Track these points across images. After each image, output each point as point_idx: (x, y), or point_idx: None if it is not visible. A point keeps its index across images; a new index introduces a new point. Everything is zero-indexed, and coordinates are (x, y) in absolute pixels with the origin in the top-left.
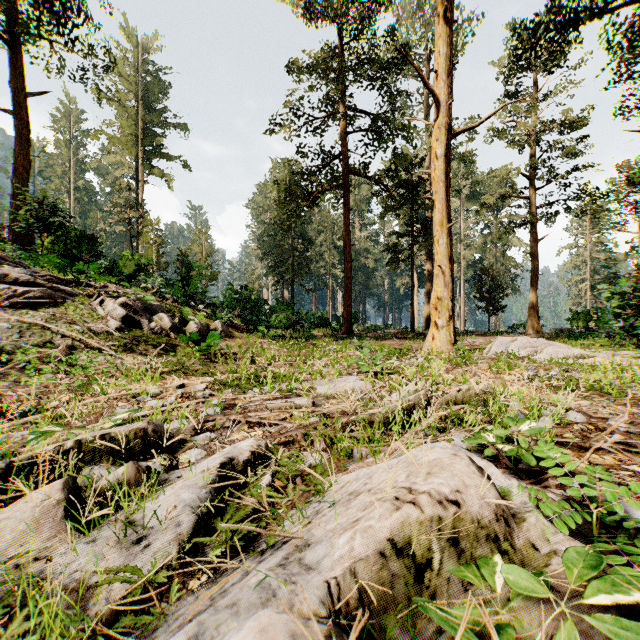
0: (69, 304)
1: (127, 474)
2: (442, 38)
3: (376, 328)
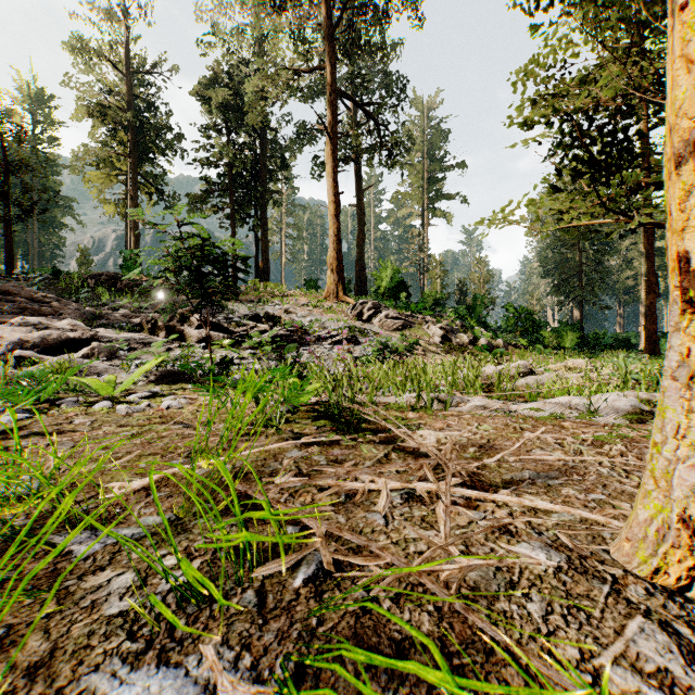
0: (414, 329)
1: None
2: None
3: None
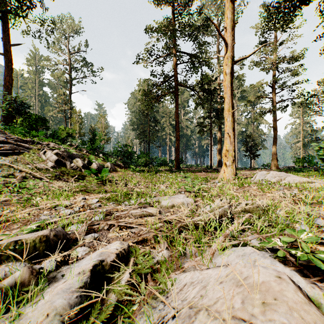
0: (26, 153)
1: (22, 276)
2: (229, 10)
3: (192, 166)
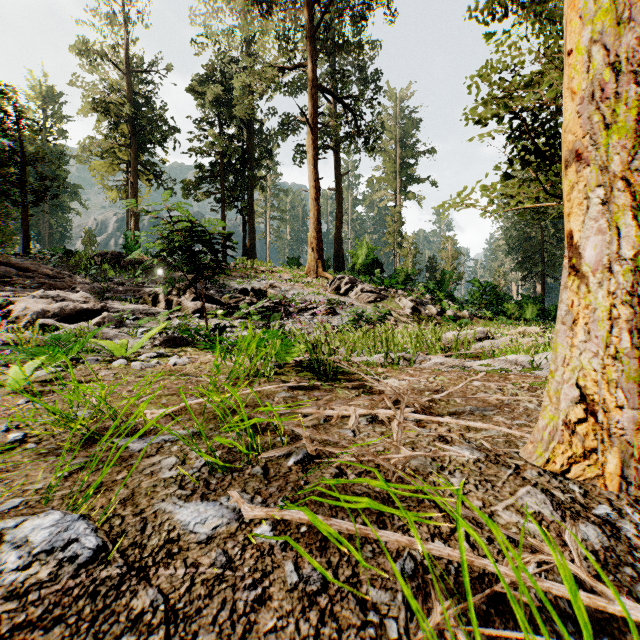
0: (387, 301)
1: None
2: None
3: None
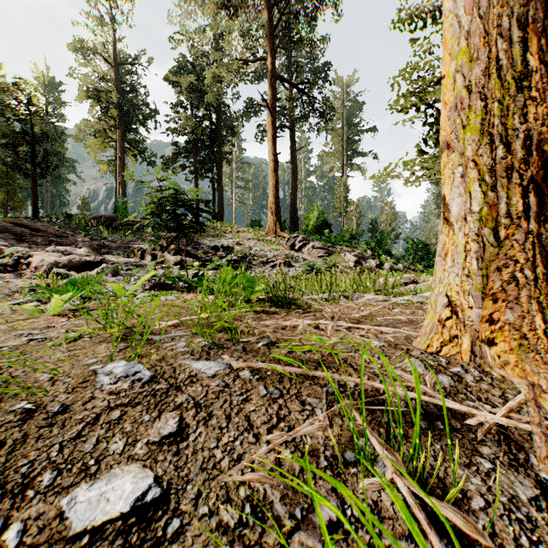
0: (334, 256)
1: None
2: None
3: None
